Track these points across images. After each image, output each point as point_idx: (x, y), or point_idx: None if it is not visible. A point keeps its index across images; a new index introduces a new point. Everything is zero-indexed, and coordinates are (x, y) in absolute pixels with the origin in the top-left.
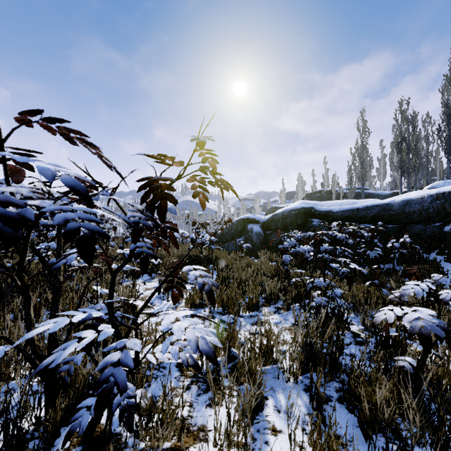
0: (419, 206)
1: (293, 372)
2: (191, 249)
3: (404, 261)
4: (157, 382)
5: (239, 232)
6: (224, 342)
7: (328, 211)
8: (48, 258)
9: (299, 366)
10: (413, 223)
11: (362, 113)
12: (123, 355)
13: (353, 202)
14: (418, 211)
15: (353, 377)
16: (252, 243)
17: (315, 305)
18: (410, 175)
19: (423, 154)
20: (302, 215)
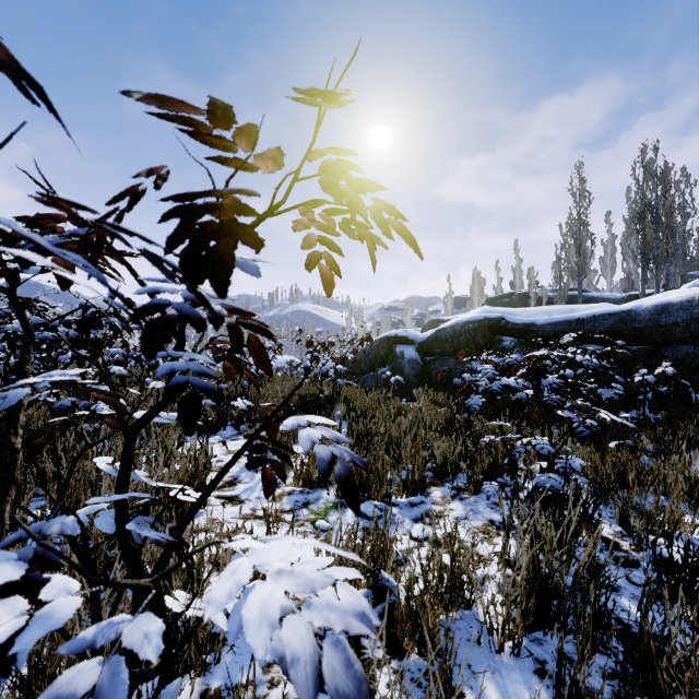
0: (685, 314)
1: (508, 630)
2: (302, 380)
3: (662, 407)
4: (234, 652)
5: (382, 359)
6: (367, 561)
7: (529, 324)
8: (58, 398)
9: (525, 622)
10: (673, 342)
11: (579, 167)
12: (106, 675)
13: (569, 309)
14: (682, 323)
15: (642, 650)
16: (403, 376)
17: (535, 488)
18: (660, 267)
19: (676, 234)
20: (485, 330)
